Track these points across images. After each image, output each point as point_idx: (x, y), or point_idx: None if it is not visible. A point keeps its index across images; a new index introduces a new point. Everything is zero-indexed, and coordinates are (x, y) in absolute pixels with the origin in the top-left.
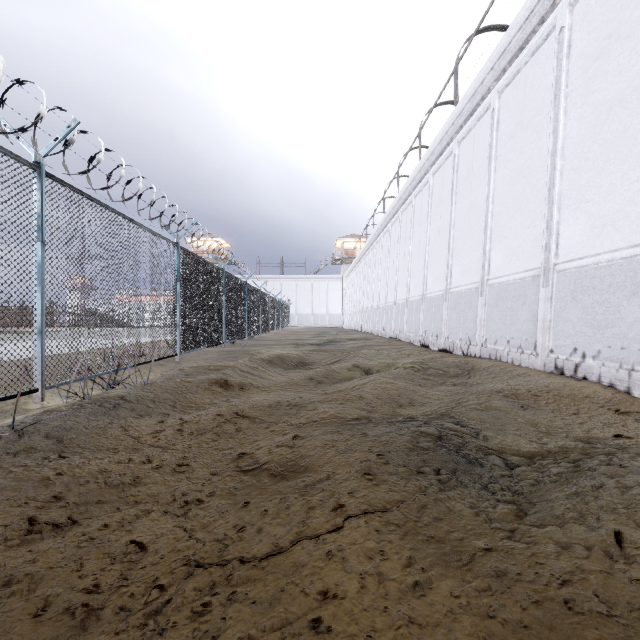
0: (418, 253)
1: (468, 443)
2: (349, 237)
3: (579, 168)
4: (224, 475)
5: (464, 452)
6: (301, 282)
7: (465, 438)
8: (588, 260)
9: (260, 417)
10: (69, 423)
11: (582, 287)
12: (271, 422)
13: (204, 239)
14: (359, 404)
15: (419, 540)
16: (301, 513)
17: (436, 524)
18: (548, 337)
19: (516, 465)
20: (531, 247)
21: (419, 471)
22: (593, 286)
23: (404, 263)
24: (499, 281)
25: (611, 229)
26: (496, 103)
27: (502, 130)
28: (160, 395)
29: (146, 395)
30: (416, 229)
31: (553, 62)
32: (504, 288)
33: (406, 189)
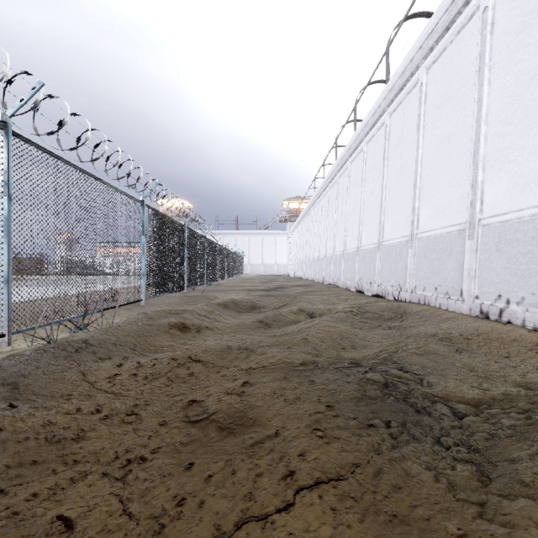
0: (354, 211)
1: (414, 390)
2: (294, 199)
3: (502, 132)
4: (172, 427)
5: (411, 401)
6: (253, 237)
7: (410, 385)
8: (512, 215)
9: (212, 361)
10: (28, 368)
11: (506, 239)
12: (222, 366)
13: (171, 200)
14: (305, 348)
15: (381, 522)
16: (247, 482)
17: (396, 496)
18: (473, 285)
19: (463, 414)
20: (457, 204)
21: (370, 424)
22: (517, 238)
23: (341, 220)
24: (427, 235)
25: (534, 186)
26: (424, 78)
27: (429, 102)
28: (122, 338)
29: (109, 338)
30: (352, 191)
31: (477, 39)
32: (432, 241)
33: (343, 156)
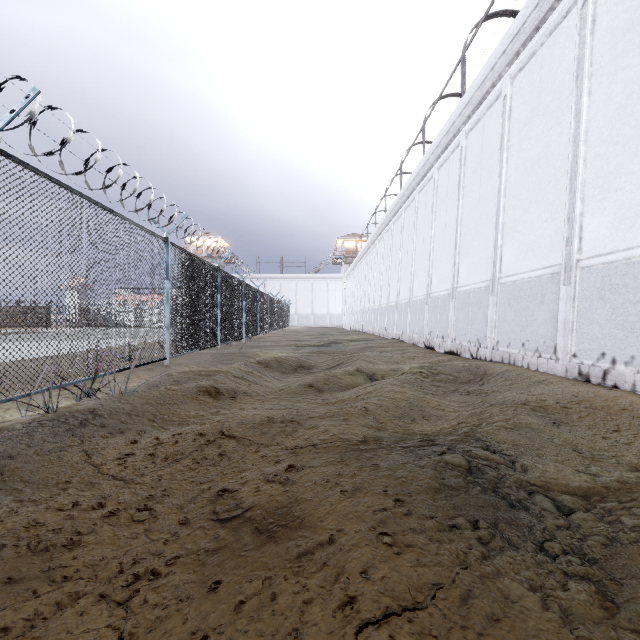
0: (422, 251)
1: (505, 477)
2: (350, 236)
3: (606, 154)
4: (195, 527)
5: (503, 491)
6: (301, 282)
7: (500, 470)
8: (618, 255)
9: (249, 437)
10: (17, 447)
11: (611, 285)
12: (262, 444)
13: (203, 238)
14: (365, 420)
15: None
16: (292, 613)
17: (494, 633)
18: (570, 340)
19: (570, 509)
20: (549, 242)
21: (451, 525)
22: (625, 284)
23: (407, 262)
24: (512, 279)
25: None
26: (508, 89)
27: (515, 118)
28: (139, 407)
29: (122, 407)
30: (420, 226)
31: (574, 40)
32: (518, 287)
33: (409, 185)
